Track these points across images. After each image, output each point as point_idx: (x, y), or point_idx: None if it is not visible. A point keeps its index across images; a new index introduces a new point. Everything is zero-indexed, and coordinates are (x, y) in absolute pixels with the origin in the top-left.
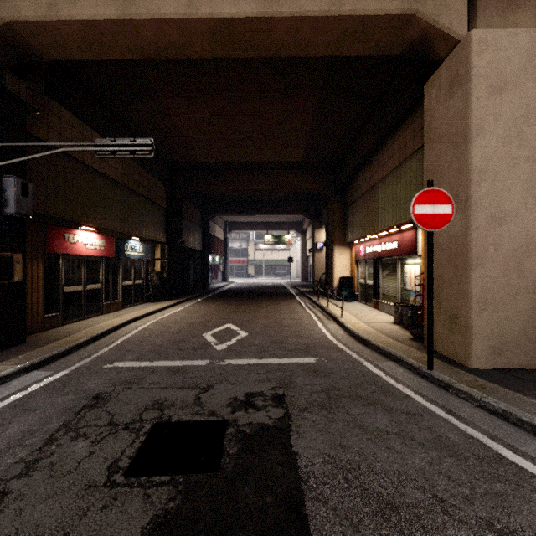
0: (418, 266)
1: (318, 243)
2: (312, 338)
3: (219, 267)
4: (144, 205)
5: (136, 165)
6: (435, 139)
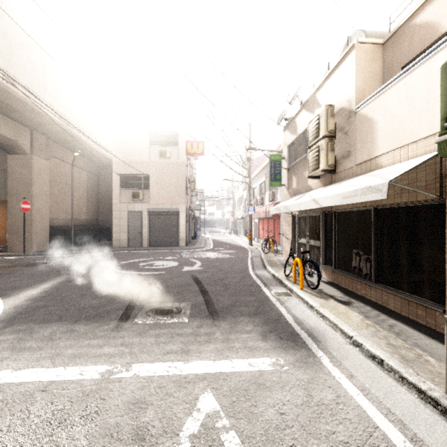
0: None
1: None
2: None
3: None
4: None
5: None
6: (15, 178)
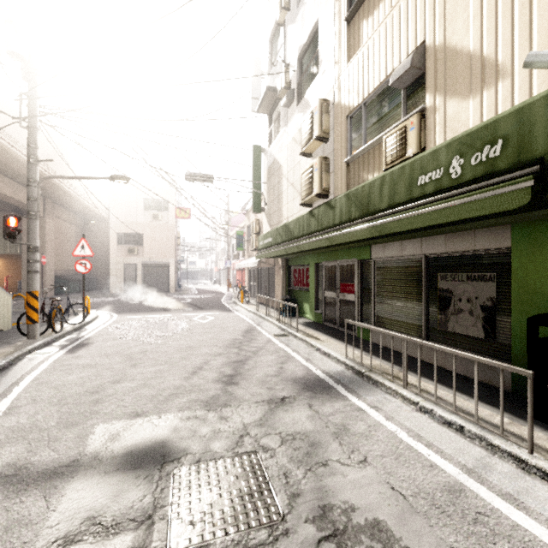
0: None
1: None
2: None
3: None
4: None
5: None
6: None
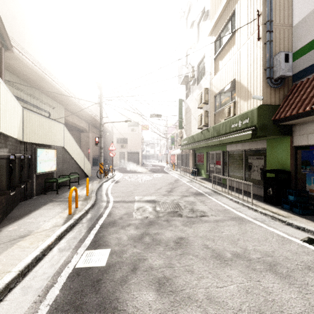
0: None
1: None
2: None
3: None
4: None
5: None
6: (83, 141)
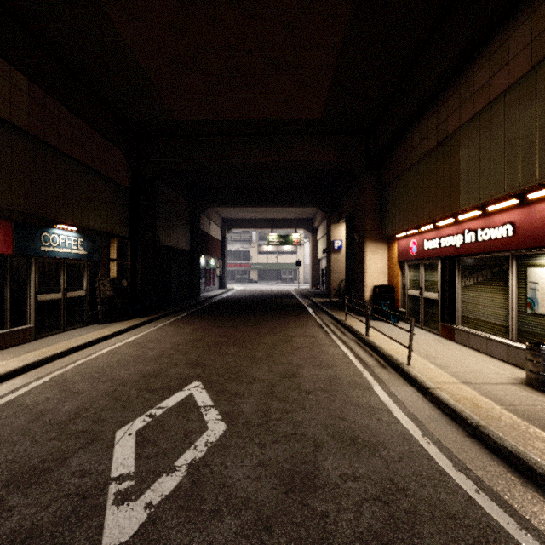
0: None
1: (336, 241)
2: (387, 454)
3: (215, 272)
4: (85, 178)
5: (64, 110)
6: None
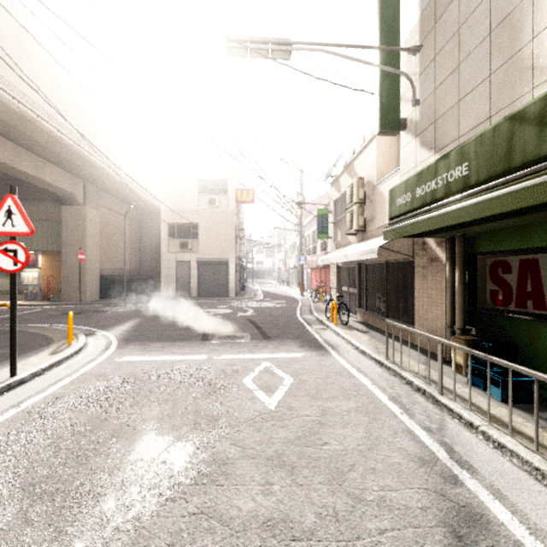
0: (36, 273)
1: None
2: None
3: None
4: None
5: None
6: (69, 229)
